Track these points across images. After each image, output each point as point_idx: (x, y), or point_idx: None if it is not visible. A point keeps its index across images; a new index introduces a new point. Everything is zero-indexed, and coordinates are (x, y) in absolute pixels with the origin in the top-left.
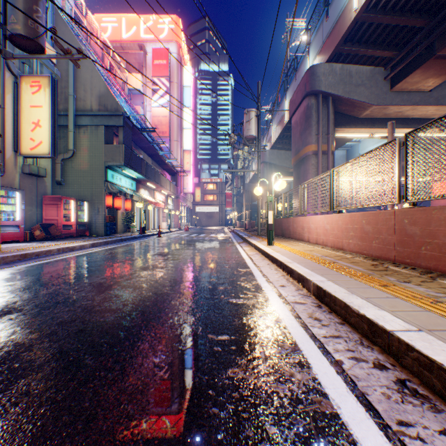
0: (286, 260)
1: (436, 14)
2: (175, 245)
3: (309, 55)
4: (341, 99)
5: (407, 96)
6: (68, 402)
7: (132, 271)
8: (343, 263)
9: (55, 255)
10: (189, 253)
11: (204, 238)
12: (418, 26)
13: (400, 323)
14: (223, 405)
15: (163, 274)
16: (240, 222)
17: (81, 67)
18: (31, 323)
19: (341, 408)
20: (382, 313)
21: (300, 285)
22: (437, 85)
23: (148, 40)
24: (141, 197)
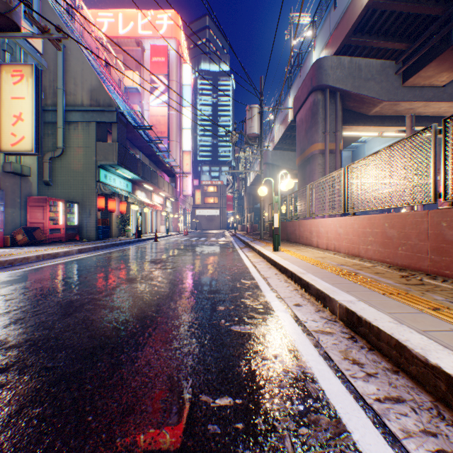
0: (298, 271)
1: None
2: (171, 251)
3: (315, 48)
4: (349, 94)
5: (419, 92)
6: None
7: (115, 284)
8: (367, 274)
9: (33, 263)
10: (186, 260)
11: (204, 243)
12: (434, 14)
13: None
14: None
15: (151, 288)
16: (242, 226)
17: (71, 59)
18: None
19: None
20: None
21: (319, 304)
22: (451, 80)
23: (146, 36)
24: (137, 199)
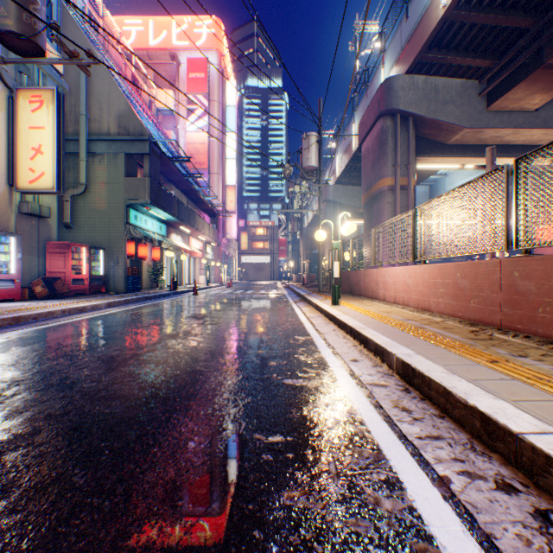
0: (358, 326)
1: (545, 12)
2: (214, 305)
3: (384, 65)
4: (424, 120)
5: (507, 117)
6: None
7: (156, 340)
8: (433, 329)
9: (59, 318)
10: (232, 315)
11: (252, 296)
12: (522, 27)
13: (529, 421)
14: None
15: (196, 344)
16: (297, 276)
17: (95, 80)
18: (6, 416)
19: None
20: (500, 405)
21: (377, 359)
22: (546, 103)
23: (182, 47)
24: (173, 244)
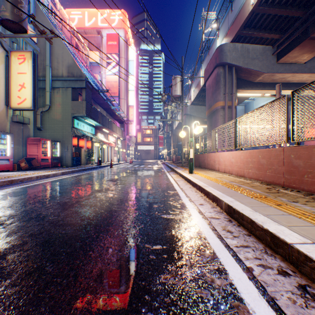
0: (203, 185)
1: (310, 7)
2: (122, 173)
3: (218, 37)
4: (241, 68)
5: (288, 66)
6: (27, 307)
7: (89, 193)
8: (246, 187)
9: (34, 181)
10: (132, 179)
11: (143, 168)
12: (297, 16)
13: (297, 237)
14: (157, 310)
15: (112, 195)
16: (169, 157)
17: (55, 46)
18: (8, 234)
19: (256, 313)
20: (281, 228)
21: (214, 204)
22: (310, 59)
23: (104, 27)
24: (98, 139)
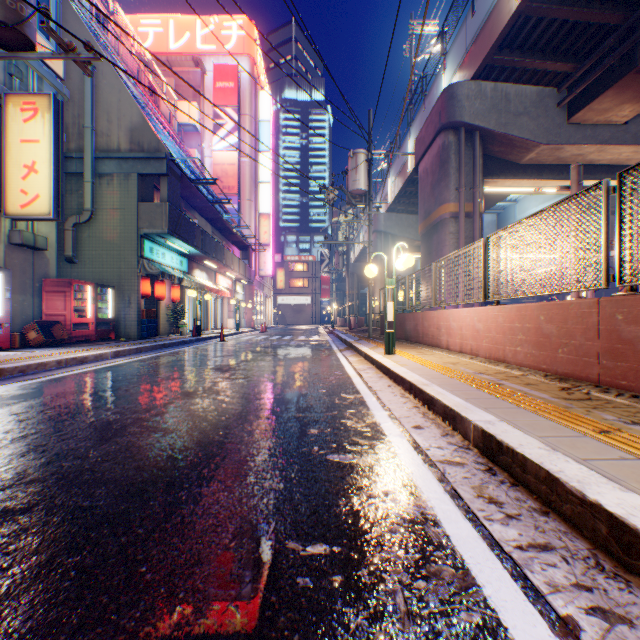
0: (420, 381)
1: (639, 5)
2: (244, 354)
3: (445, 70)
4: (493, 135)
5: (591, 131)
6: None
7: (167, 399)
8: (514, 386)
9: (52, 371)
10: (265, 367)
11: (289, 343)
12: (611, 23)
13: None
14: None
15: (218, 405)
16: (342, 319)
17: (103, 86)
18: None
19: None
20: (634, 501)
21: (447, 426)
22: (636, 115)
23: (208, 52)
24: (196, 282)
